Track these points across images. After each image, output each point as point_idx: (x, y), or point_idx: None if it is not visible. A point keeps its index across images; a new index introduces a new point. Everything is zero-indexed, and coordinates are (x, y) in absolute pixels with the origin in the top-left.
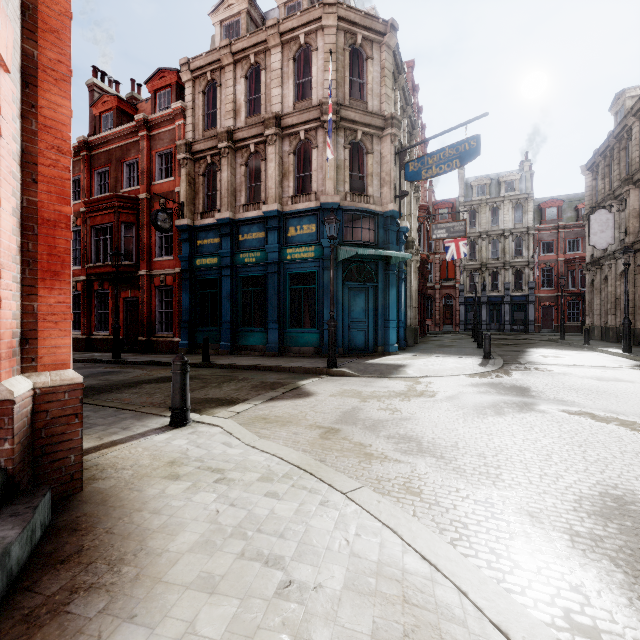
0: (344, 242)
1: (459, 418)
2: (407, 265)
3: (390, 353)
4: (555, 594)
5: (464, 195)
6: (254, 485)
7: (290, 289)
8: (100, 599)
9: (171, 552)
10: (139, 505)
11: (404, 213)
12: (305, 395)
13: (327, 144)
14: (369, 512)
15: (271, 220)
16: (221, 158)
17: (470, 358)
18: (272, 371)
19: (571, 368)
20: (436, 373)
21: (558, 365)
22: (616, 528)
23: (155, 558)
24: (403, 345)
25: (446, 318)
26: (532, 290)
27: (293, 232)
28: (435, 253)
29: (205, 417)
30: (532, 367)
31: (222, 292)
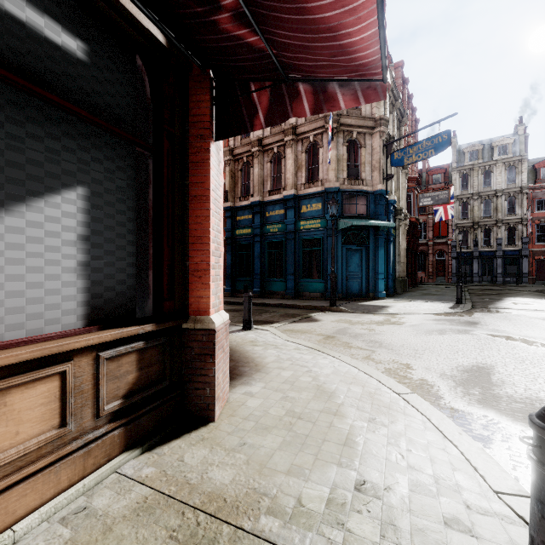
0: (343, 215)
1: (412, 335)
2: (396, 229)
3: (379, 298)
4: (418, 385)
5: (456, 161)
6: (292, 350)
7: (302, 250)
8: (247, 368)
9: (265, 362)
10: (246, 351)
11: (392, 189)
12: (314, 321)
13: (329, 152)
14: (345, 362)
15: (289, 201)
16: (253, 158)
17: (444, 303)
18: (291, 308)
19: (529, 312)
20: (411, 312)
21: (520, 309)
22: (467, 374)
23: (260, 362)
24: (391, 293)
25: (439, 271)
26: (525, 245)
27: (305, 209)
28: (428, 214)
29: (259, 327)
30: (495, 310)
31: (254, 253)
